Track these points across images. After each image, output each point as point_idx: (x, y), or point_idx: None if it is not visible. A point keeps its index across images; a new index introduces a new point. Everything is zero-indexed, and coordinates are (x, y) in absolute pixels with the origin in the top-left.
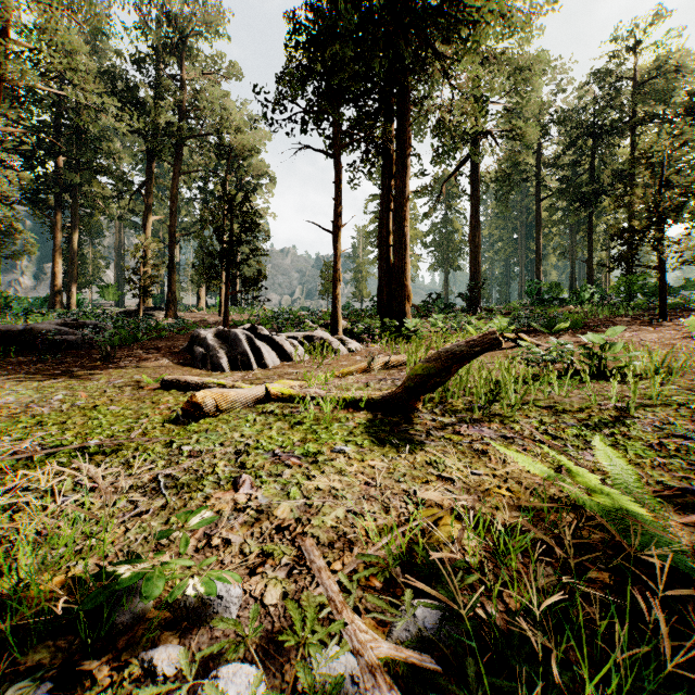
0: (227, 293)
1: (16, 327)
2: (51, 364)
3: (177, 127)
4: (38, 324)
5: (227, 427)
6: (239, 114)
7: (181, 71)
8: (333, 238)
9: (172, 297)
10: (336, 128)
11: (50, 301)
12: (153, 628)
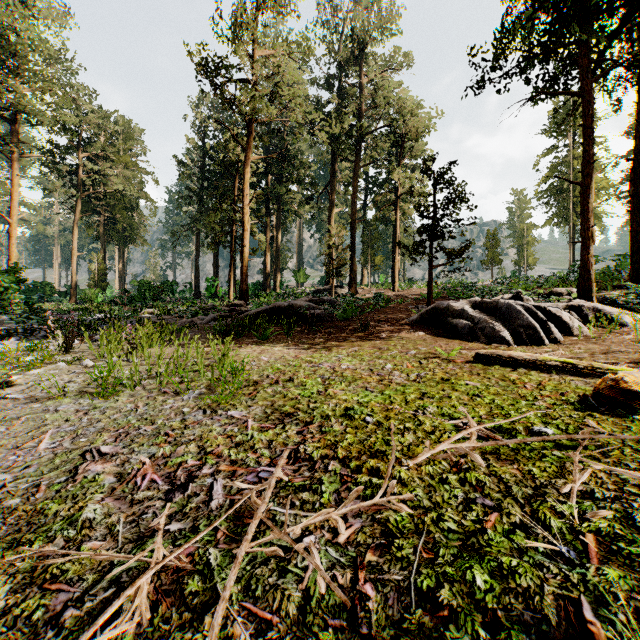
0: (431, 267)
1: (283, 304)
2: (324, 333)
3: (359, 127)
4: (294, 301)
5: None
6: (412, 99)
7: (360, 77)
8: (583, 190)
9: (353, 276)
10: (586, 60)
11: (263, 285)
12: None
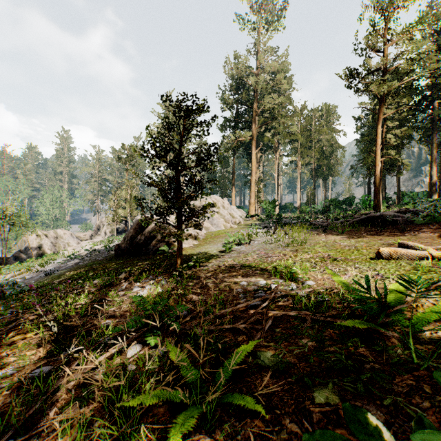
0: None
1: (376, 214)
2: (378, 232)
3: None
4: (385, 212)
5: (384, 264)
6: None
7: None
8: None
9: None
10: None
11: (427, 193)
12: (297, 282)
